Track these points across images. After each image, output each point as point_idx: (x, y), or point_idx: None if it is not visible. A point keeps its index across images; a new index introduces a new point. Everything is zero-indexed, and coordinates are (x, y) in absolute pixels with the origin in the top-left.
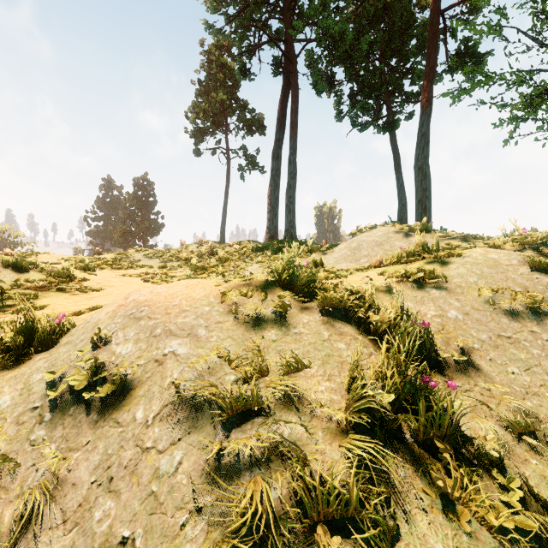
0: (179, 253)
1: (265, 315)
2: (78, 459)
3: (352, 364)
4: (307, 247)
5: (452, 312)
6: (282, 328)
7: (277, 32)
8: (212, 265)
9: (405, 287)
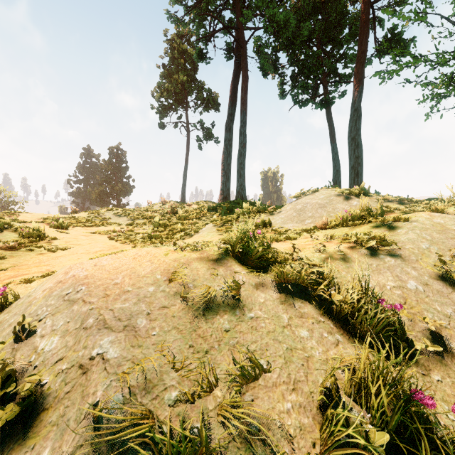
0: (144, 212)
1: (217, 294)
2: None
3: (326, 375)
4: (256, 208)
5: (411, 283)
6: (236, 311)
7: (230, 22)
8: (173, 222)
9: (358, 253)
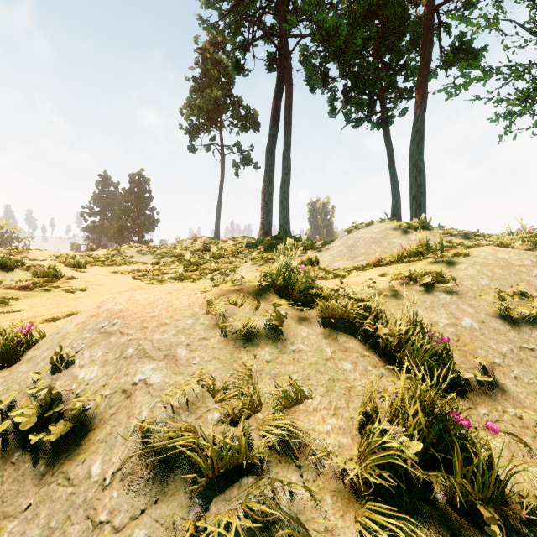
0: (172, 249)
1: (258, 328)
2: (12, 532)
3: (365, 397)
4: (302, 244)
5: (466, 320)
6: (278, 344)
7: (271, 28)
8: (206, 261)
9: (411, 290)
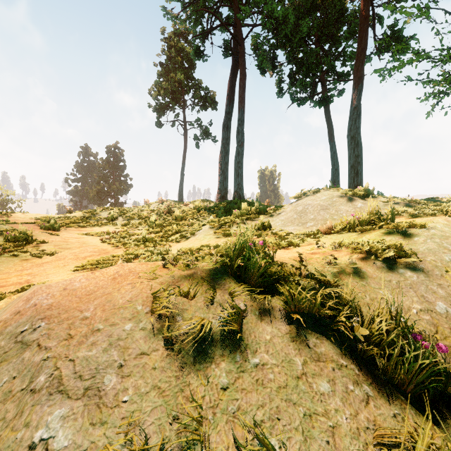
0: (141, 212)
1: (212, 330)
2: None
3: None
4: (255, 209)
5: (440, 305)
6: (237, 355)
7: (227, 18)
8: (169, 223)
9: (373, 266)
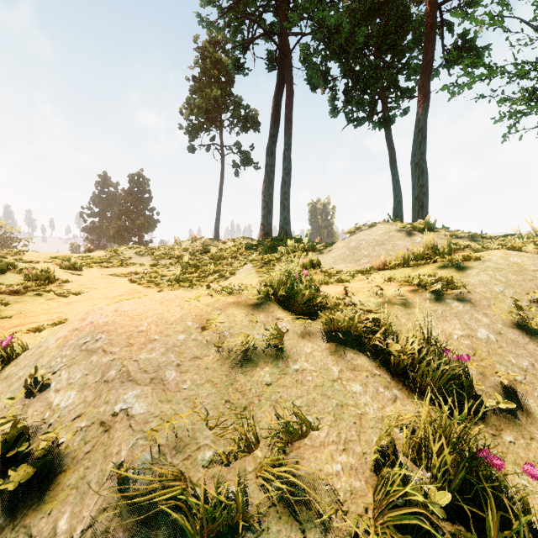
0: (171, 251)
1: (257, 343)
2: None
3: (380, 433)
4: (303, 246)
5: (482, 332)
6: (279, 363)
7: (272, 26)
8: (205, 263)
9: (421, 298)
